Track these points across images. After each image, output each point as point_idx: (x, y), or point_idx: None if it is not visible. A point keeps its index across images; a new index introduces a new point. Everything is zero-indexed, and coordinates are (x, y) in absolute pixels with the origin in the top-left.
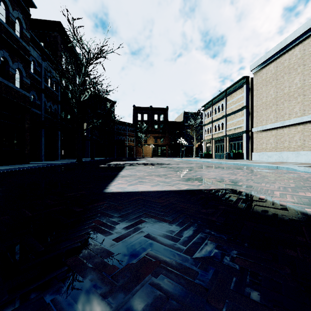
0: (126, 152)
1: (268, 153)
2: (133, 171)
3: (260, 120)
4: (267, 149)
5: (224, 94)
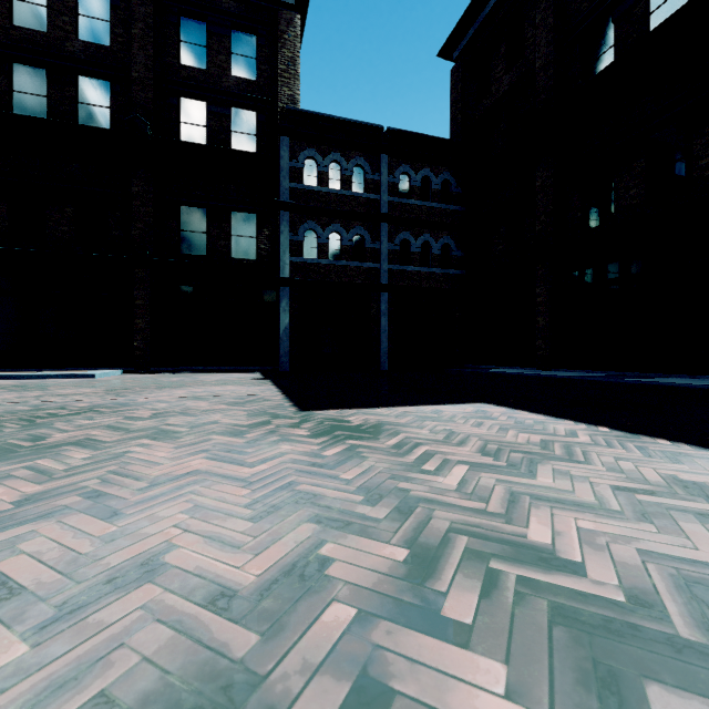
0: None
1: None
2: None
3: None
4: None
5: None
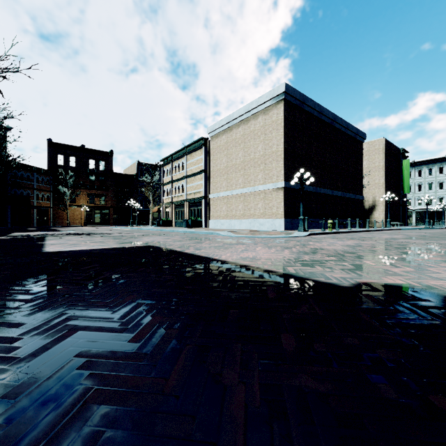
0: (33, 217)
1: (221, 220)
2: (62, 240)
3: (216, 187)
4: (221, 217)
5: (184, 151)
